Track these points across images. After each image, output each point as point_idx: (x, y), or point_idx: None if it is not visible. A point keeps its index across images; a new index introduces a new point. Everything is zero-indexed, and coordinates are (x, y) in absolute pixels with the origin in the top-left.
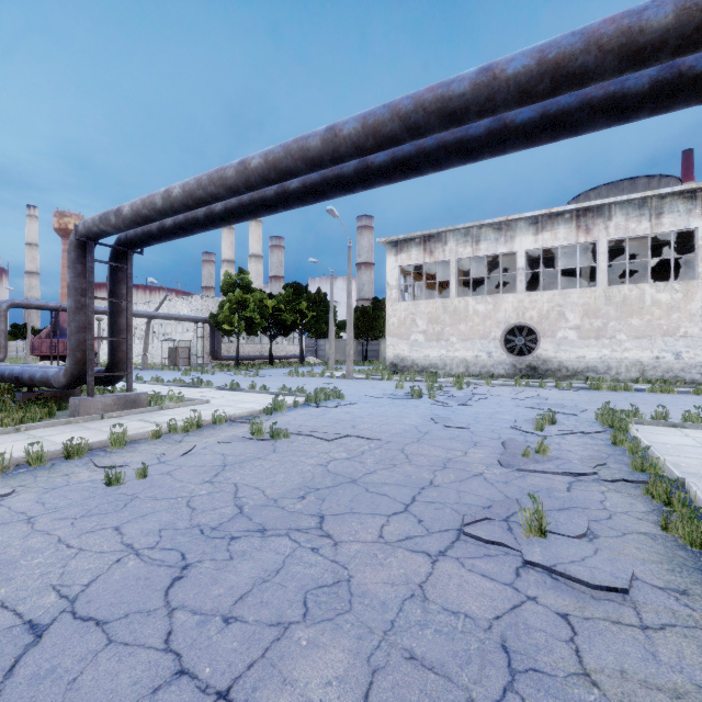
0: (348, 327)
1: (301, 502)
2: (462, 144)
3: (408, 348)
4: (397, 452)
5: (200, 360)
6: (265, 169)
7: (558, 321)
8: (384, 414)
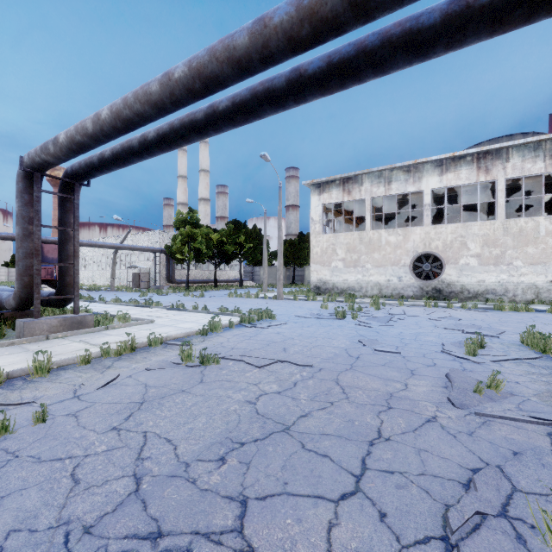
0: (278, 255)
1: (218, 471)
2: (411, 35)
3: (329, 273)
4: (332, 383)
5: (157, 283)
6: (190, 78)
7: (461, 250)
8: (313, 335)
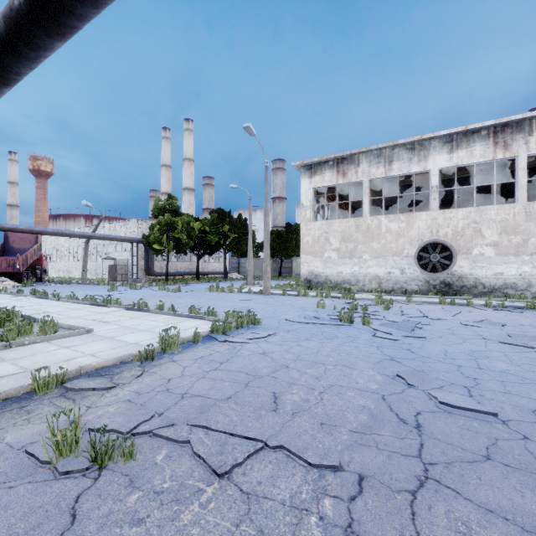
0: (265, 244)
1: None
2: None
3: (322, 265)
4: None
5: (135, 275)
6: None
7: (474, 238)
8: (317, 357)
